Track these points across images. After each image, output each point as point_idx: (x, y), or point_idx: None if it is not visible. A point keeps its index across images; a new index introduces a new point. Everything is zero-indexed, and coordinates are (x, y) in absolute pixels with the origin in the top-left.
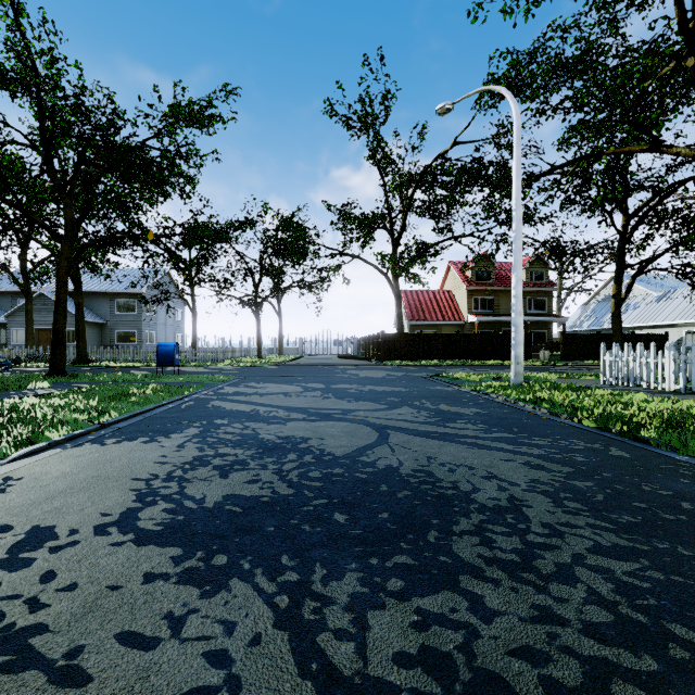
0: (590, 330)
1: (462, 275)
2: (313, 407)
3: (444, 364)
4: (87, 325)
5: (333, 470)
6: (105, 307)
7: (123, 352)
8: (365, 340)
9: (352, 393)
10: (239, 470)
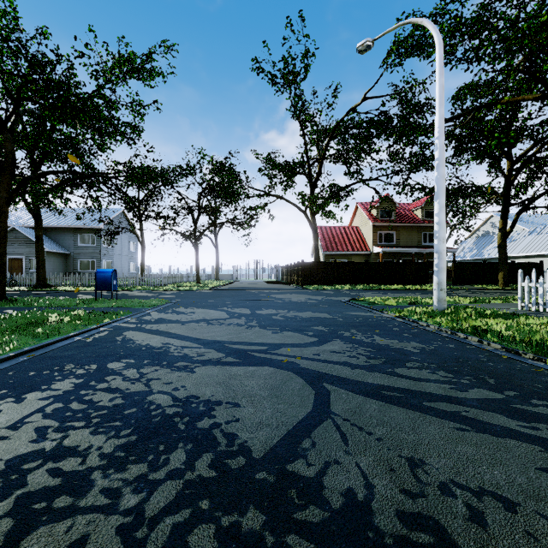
0: (472, 260)
1: (368, 213)
2: (233, 341)
3: (356, 288)
4: (53, 255)
5: (243, 519)
6: (69, 240)
7: (79, 278)
8: (287, 268)
9: (277, 320)
10: (56, 517)
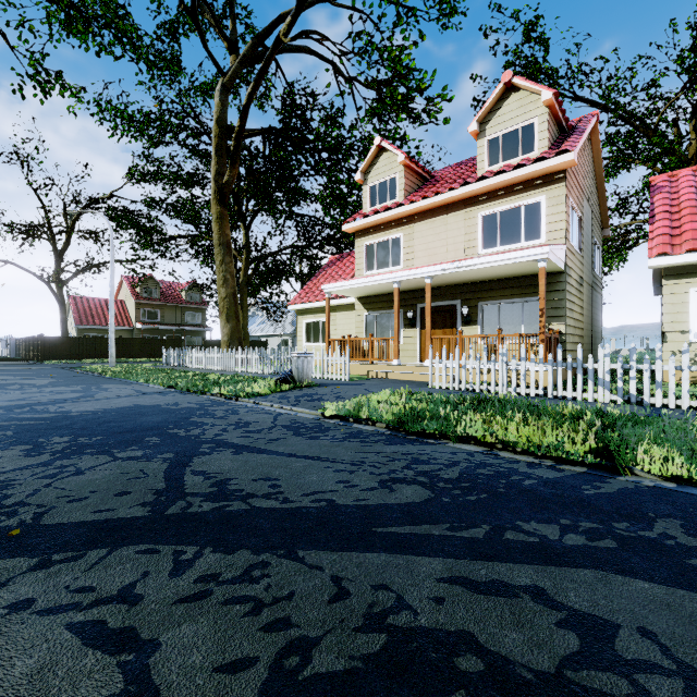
0: None
1: (132, 289)
2: None
3: (102, 361)
4: None
5: None
6: None
7: None
8: (25, 341)
9: None
10: None
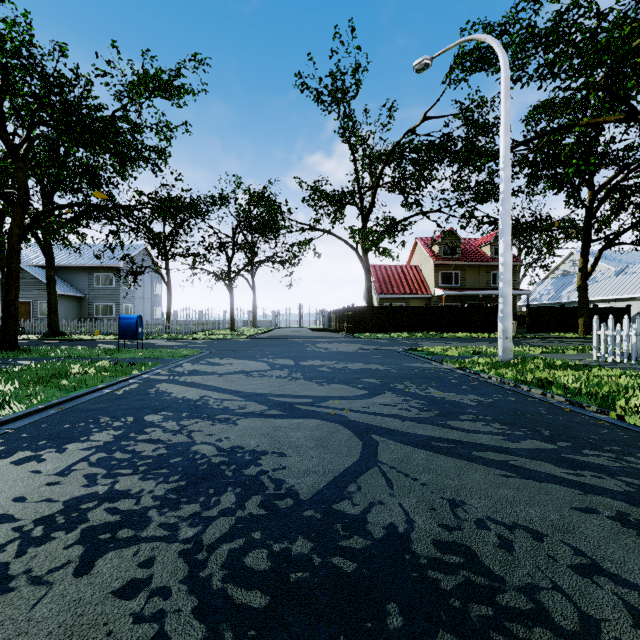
0: (550, 304)
1: (429, 250)
2: (276, 393)
3: (414, 336)
4: (65, 298)
5: (293, 545)
6: (84, 281)
7: (97, 324)
8: (335, 313)
9: (323, 372)
10: (122, 545)
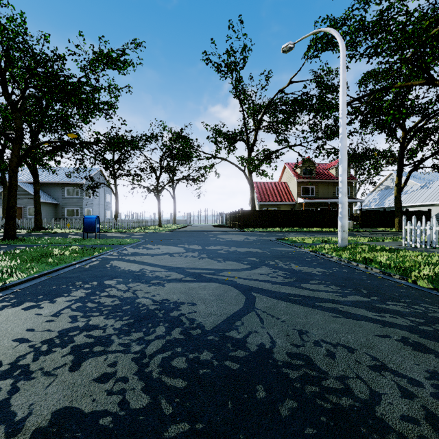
0: (376, 208)
1: (293, 171)
2: (190, 267)
3: (283, 230)
4: (46, 204)
5: (201, 355)
6: (58, 193)
7: (67, 222)
8: (230, 214)
9: (221, 254)
10: (97, 355)
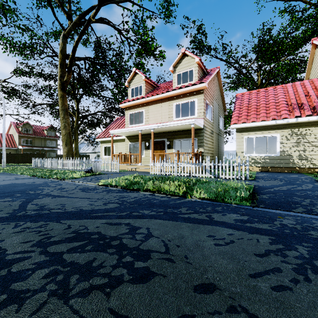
0: None
1: (16, 129)
2: None
3: None
4: None
5: None
6: None
7: None
8: None
9: None
10: None
